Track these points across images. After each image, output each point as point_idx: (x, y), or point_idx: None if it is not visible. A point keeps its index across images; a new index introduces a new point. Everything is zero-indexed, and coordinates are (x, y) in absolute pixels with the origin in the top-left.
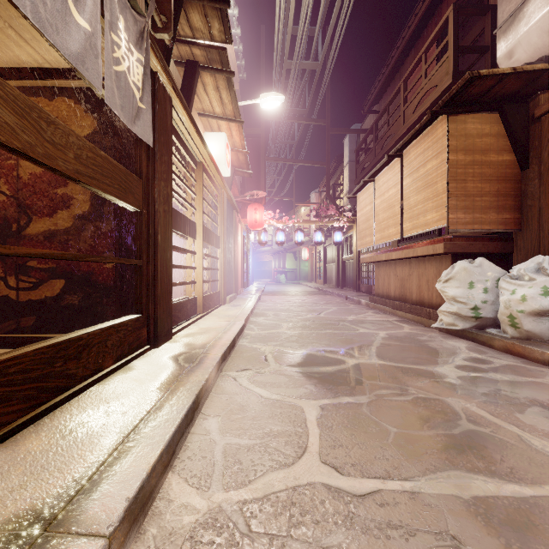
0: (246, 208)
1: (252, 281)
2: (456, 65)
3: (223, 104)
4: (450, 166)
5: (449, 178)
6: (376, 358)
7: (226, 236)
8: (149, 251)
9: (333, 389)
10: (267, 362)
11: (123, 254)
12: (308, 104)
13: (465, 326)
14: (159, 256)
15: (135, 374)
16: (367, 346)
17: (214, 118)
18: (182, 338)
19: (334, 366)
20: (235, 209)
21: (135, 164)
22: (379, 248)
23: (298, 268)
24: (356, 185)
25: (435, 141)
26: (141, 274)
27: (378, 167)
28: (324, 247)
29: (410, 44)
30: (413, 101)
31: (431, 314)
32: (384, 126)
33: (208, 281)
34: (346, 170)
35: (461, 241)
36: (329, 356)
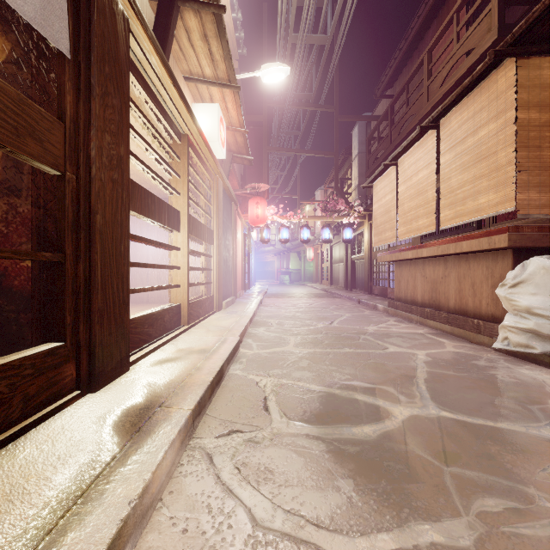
0: (247, 203)
1: (254, 282)
2: (502, 18)
3: (214, 61)
4: (520, 128)
5: (517, 145)
6: (433, 404)
7: (222, 231)
8: (79, 240)
9: (390, 495)
10: (267, 413)
11: (42, 245)
12: (315, 87)
13: (546, 349)
14: (99, 248)
15: (7, 474)
16: (411, 379)
17: (203, 83)
18: (144, 369)
19: (375, 424)
20: (233, 202)
21: (52, 98)
22: (396, 245)
23: (303, 268)
24: (366, 179)
25: (493, 98)
26: (62, 276)
27: (404, 145)
28: (331, 246)
29: (432, 12)
30: (440, 73)
31: (480, 327)
32: (399, 111)
33: (196, 284)
34: (355, 163)
35: (531, 231)
36: (361, 399)
